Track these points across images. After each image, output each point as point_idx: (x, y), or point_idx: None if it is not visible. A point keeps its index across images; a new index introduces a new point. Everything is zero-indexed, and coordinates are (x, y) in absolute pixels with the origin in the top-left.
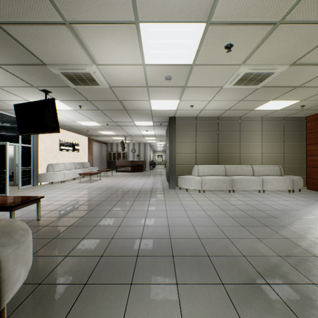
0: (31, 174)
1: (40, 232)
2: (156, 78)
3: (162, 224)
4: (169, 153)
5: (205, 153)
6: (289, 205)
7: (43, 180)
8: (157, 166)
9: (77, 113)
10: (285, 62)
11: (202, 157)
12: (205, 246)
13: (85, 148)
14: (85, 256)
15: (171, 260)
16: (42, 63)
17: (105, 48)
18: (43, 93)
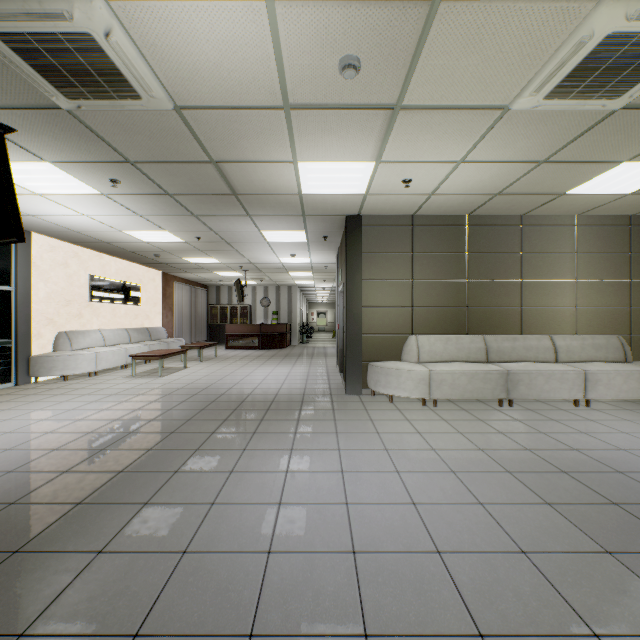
0: (10, 356)
1: None
2: (313, 69)
3: (332, 544)
4: (346, 305)
5: (435, 307)
6: None
7: (43, 371)
8: (317, 336)
9: (114, 205)
10: None
11: (427, 315)
12: None
13: (156, 296)
14: None
15: None
16: None
17: None
18: None
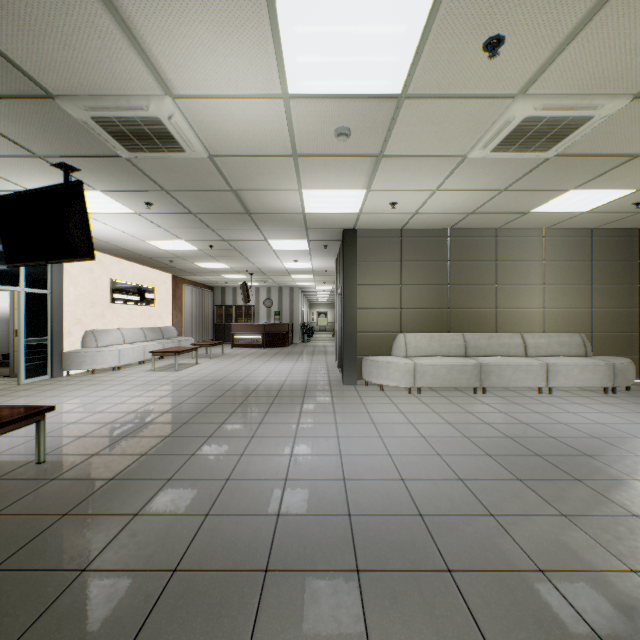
0: (46, 352)
1: (35, 496)
2: (315, 134)
3: (330, 475)
4: (343, 307)
5: (421, 308)
6: (614, 424)
7: (75, 366)
8: (318, 335)
9: (143, 221)
10: (624, 89)
11: (414, 316)
12: (439, 540)
13: (167, 297)
14: (132, 570)
15: (354, 583)
16: (44, 92)
17: (190, 51)
18: (61, 172)
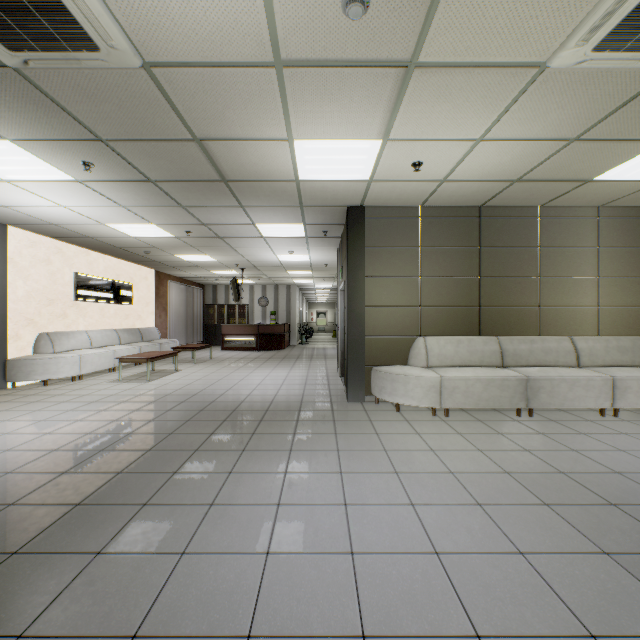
0: None
1: None
2: (309, 7)
3: (334, 622)
4: (348, 305)
5: (445, 306)
6: None
7: (21, 376)
8: (317, 336)
9: (92, 194)
10: None
11: (436, 315)
12: None
13: (149, 295)
14: None
15: None
16: None
17: None
18: None
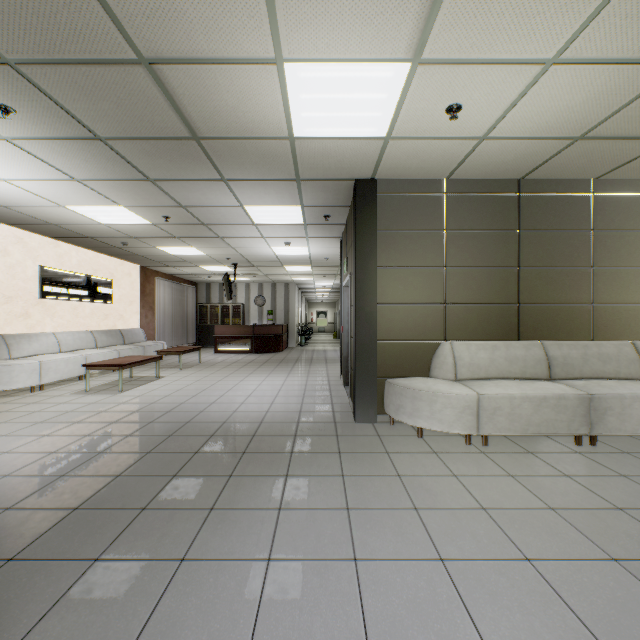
0: None
1: None
2: None
3: None
4: (356, 302)
5: (475, 303)
6: None
7: None
8: (317, 337)
9: (32, 161)
10: None
11: (465, 315)
12: None
13: (133, 293)
14: None
15: None
16: None
17: None
18: None
